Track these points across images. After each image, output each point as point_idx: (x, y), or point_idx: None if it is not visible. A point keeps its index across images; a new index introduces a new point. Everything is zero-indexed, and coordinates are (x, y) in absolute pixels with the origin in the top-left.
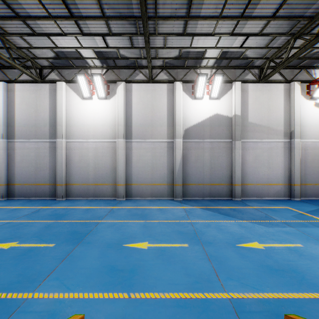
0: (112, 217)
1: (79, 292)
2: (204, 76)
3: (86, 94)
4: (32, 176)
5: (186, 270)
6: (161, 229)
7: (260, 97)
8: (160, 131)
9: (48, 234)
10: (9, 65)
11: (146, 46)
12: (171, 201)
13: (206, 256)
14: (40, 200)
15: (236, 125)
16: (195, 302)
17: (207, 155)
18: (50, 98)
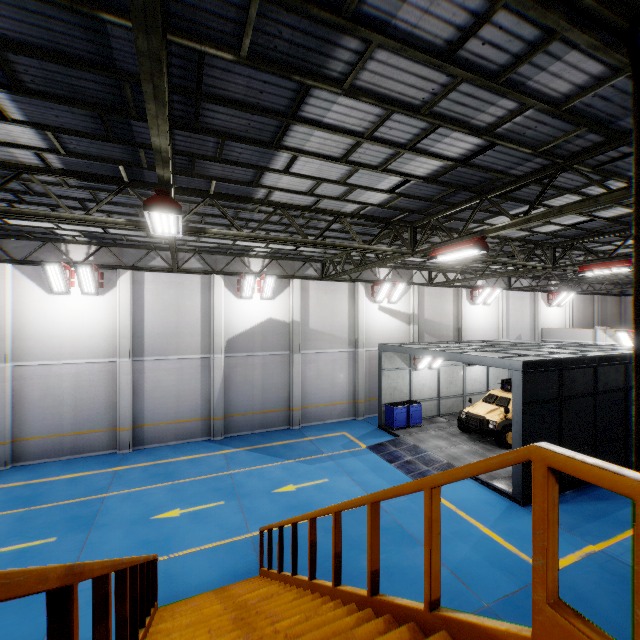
0: (122, 486)
1: None
2: (252, 276)
3: (60, 287)
4: None
5: (220, 526)
6: (194, 489)
7: (323, 298)
8: (190, 344)
9: (34, 529)
10: None
11: (173, 259)
12: (207, 442)
13: (241, 509)
14: None
15: (294, 334)
16: (225, 546)
17: (258, 373)
18: None
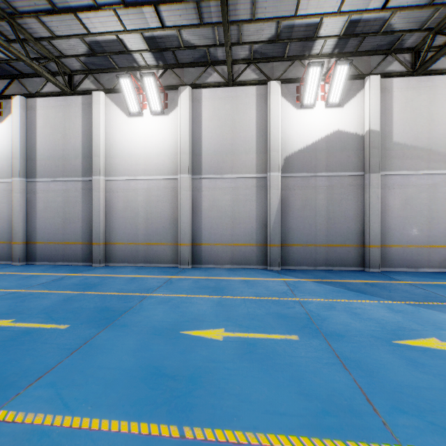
0: (168, 290)
1: (83, 416)
2: (317, 66)
3: (134, 108)
4: (58, 231)
5: (300, 385)
6: (247, 309)
7: (415, 100)
8: (245, 162)
9: (64, 310)
10: (28, 72)
11: (222, 8)
12: (262, 270)
13: (337, 359)
14: (70, 265)
15: (372, 148)
16: None
17: (322, 198)
18: (83, 117)
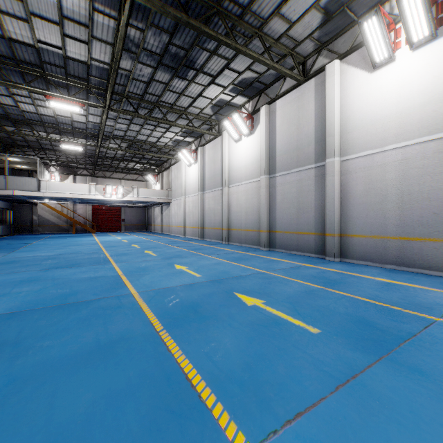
0: None
1: None
2: None
3: (381, 55)
4: (293, 221)
5: None
6: None
7: None
8: None
9: (308, 305)
10: (270, 82)
11: None
12: None
13: None
14: (303, 255)
15: None
16: None
17: None
18: (316, 100)
